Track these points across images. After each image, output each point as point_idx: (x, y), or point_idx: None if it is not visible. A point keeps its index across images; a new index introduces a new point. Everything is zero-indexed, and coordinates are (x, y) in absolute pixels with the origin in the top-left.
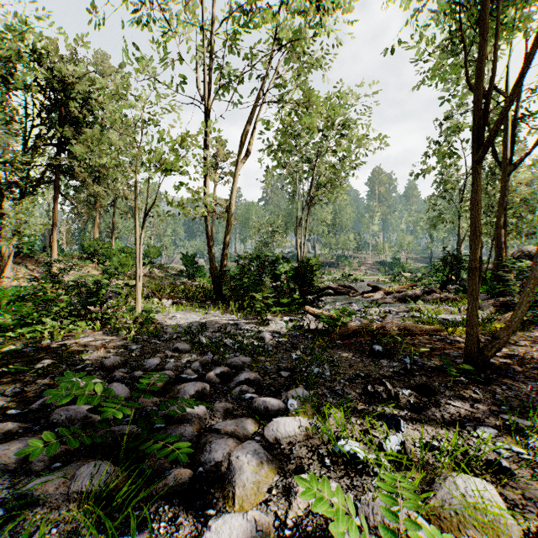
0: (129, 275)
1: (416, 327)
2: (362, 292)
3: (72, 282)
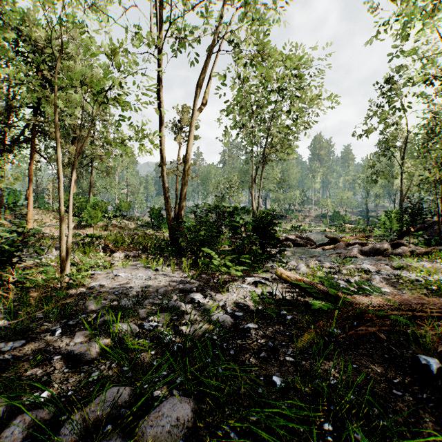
0: (101, 226)
1: (441, 303)
2: (322, 244)
3: None
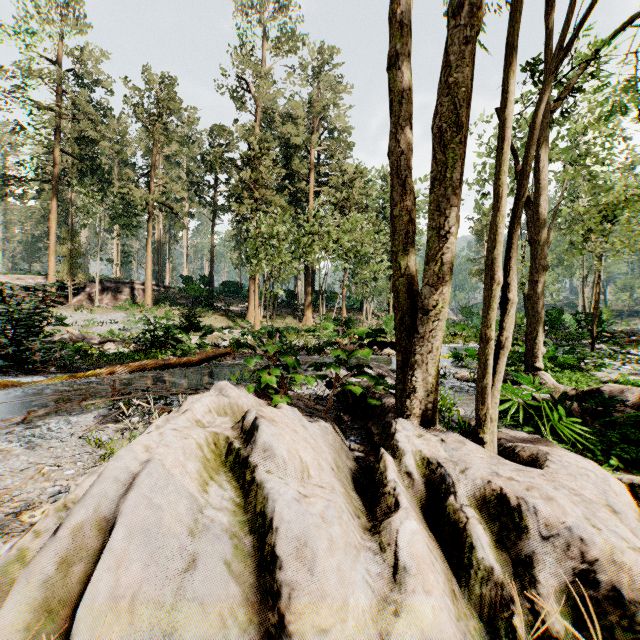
0: None
1: None
2: None
3: None
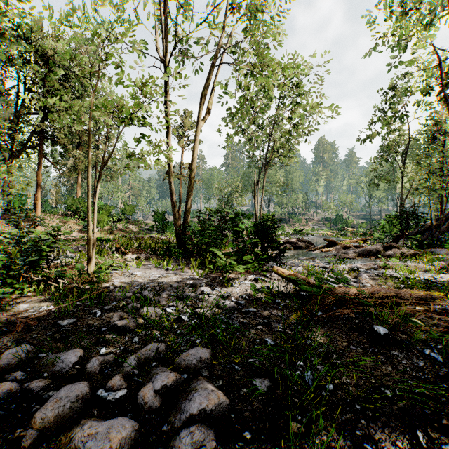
0: (106, 230)
1: (408, 293)
2: (320, 247)
3: (13, 238)
